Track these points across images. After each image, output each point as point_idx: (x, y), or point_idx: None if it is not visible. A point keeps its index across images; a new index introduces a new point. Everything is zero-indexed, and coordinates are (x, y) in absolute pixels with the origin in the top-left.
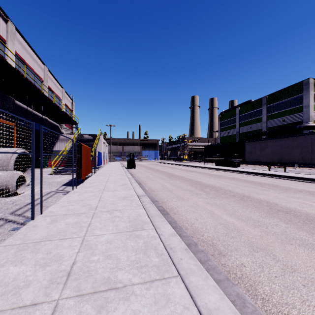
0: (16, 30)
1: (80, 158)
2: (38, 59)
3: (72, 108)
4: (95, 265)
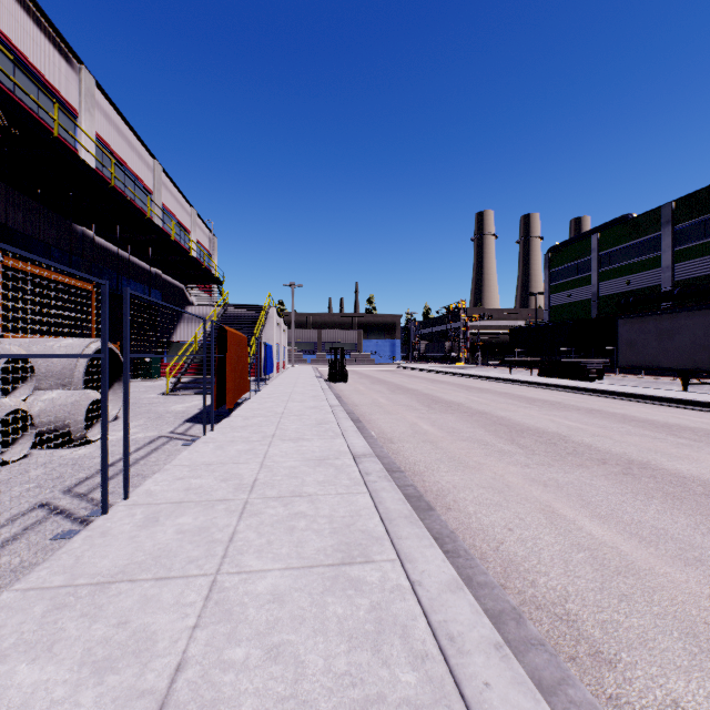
0: (99, 88)
1: (223, 360)
2: (142, 147)
3: (211, 250)
4: (234, 681)
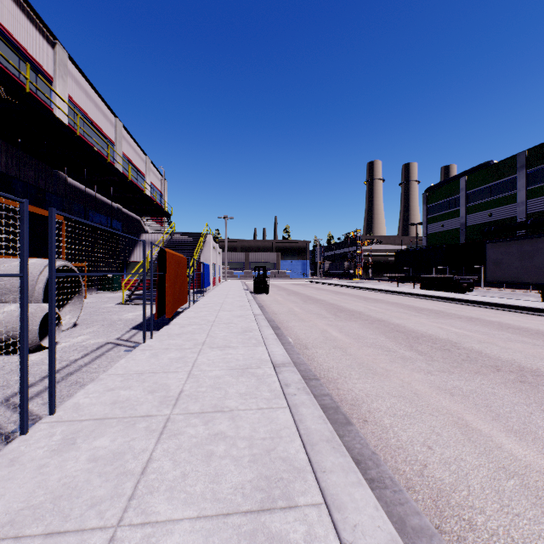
0: (70, 59)
1: (164, 276)
2: (106, 108)
3: (162, 190)
4: None
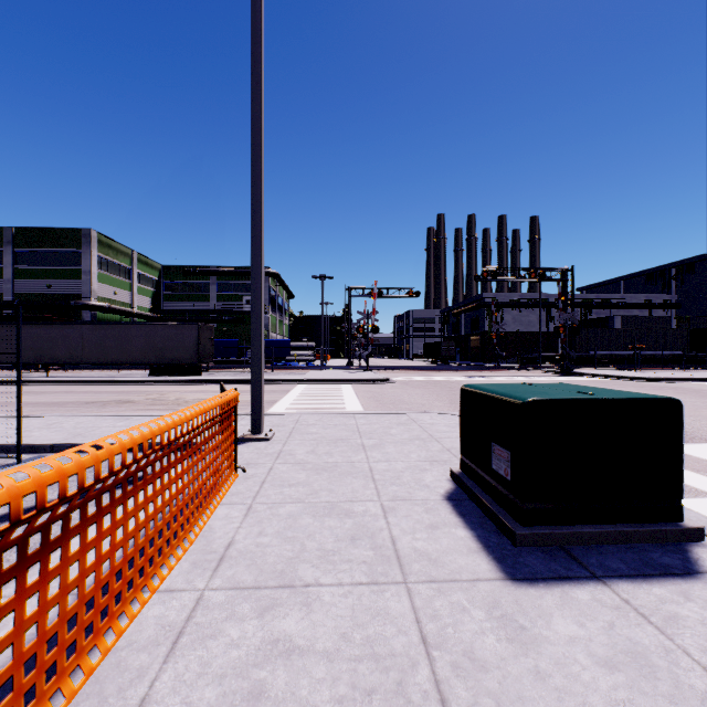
0: None
1: None
2: None
3: None
4: None
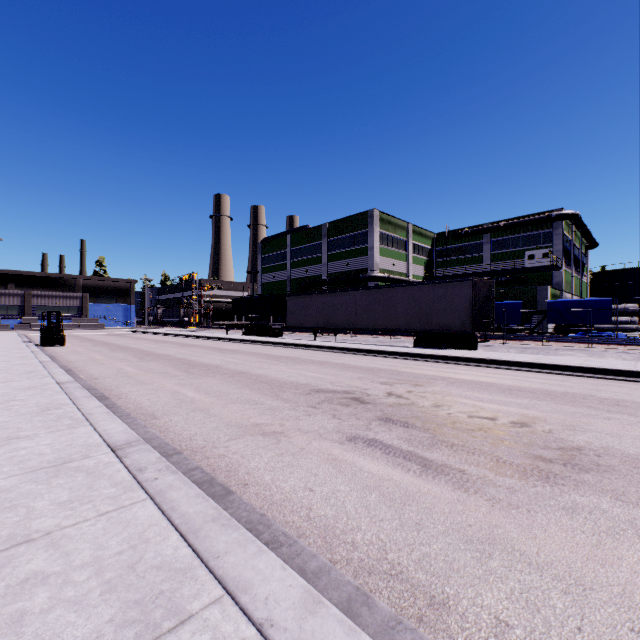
0: None
1: None
2: None
3: None
4: None
